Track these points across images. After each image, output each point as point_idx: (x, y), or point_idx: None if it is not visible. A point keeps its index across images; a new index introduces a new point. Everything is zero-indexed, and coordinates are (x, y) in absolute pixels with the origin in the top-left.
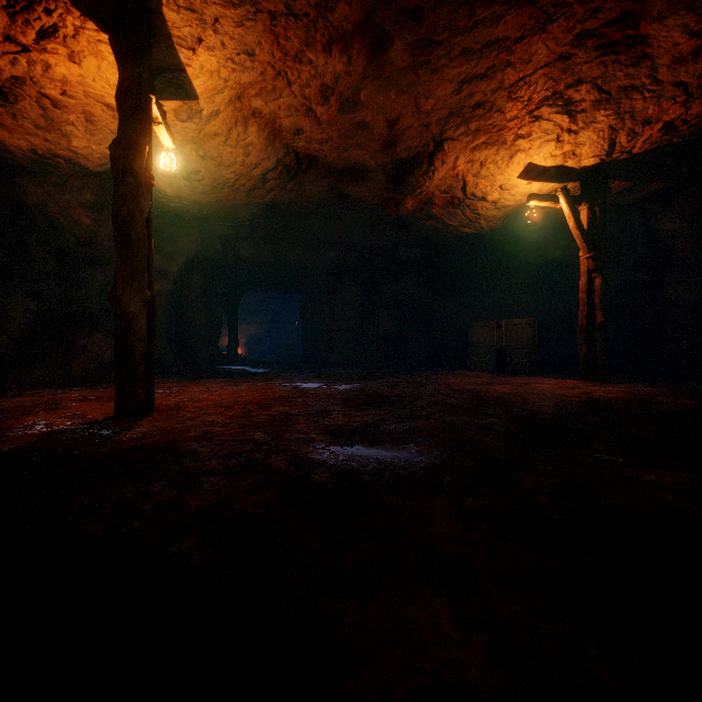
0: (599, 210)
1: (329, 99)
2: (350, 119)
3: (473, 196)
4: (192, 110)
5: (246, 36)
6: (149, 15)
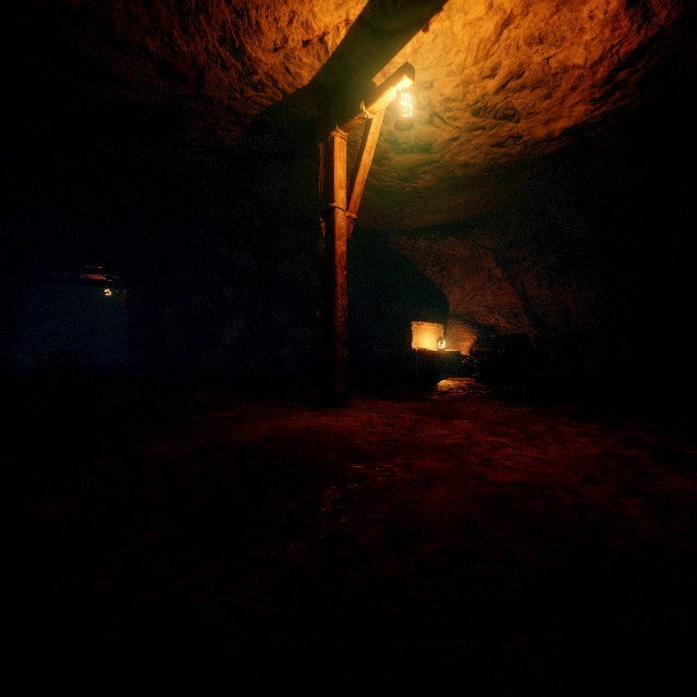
0: None
1: None
2: None
3: None
4: None
5: (266, 1)
6: (322, 85)
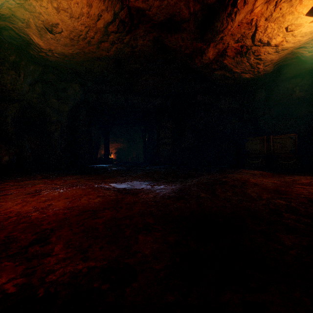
0: None
1: None
2: None
3: (259, 42)
4: None
5: None
6: None
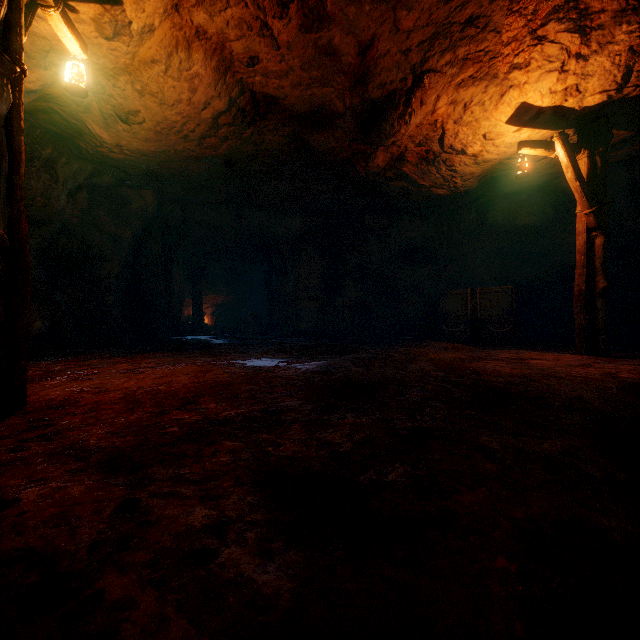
0: (600, 159)
1: (288, 7)
2: (314, 40)
3: (451, 149)
4: (117, 21)
5: None
6: None
